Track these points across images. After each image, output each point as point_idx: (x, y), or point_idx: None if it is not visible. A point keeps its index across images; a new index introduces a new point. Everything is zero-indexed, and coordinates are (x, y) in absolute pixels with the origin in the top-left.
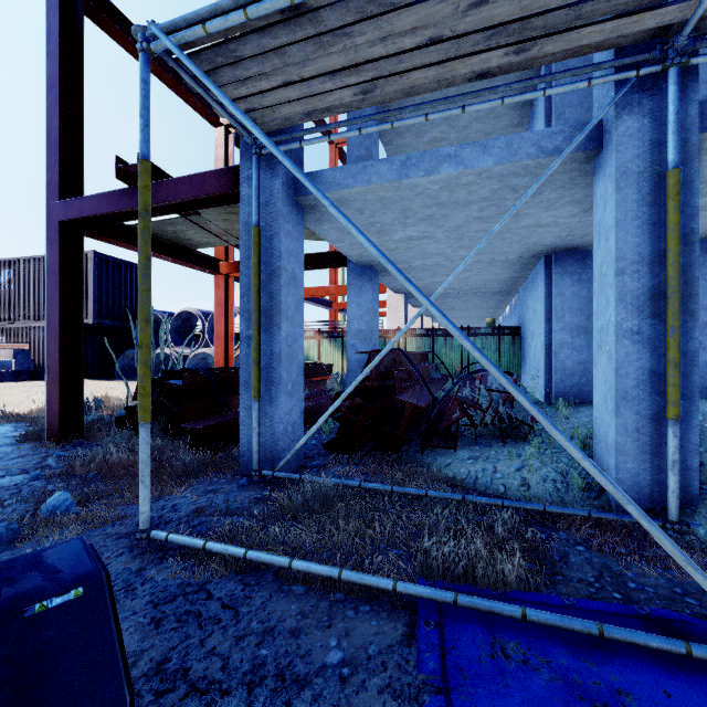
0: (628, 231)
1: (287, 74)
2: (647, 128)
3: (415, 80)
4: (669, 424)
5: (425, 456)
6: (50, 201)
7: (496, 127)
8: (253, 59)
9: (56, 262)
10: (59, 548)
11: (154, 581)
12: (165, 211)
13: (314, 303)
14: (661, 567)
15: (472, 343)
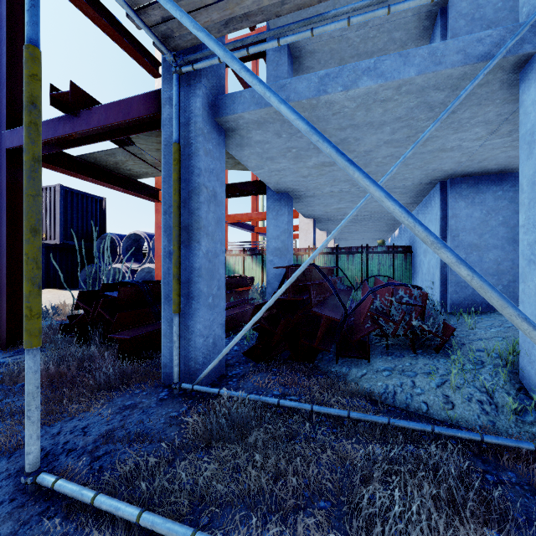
0: None
1: None
2: None
3: None
4: None
5: (340, 366)
6: None
7: None
8: None
9: (4, 186)
10: None
11: None
12: (99, 138)
13: (239, 227)
14: None
15: (455, 252)
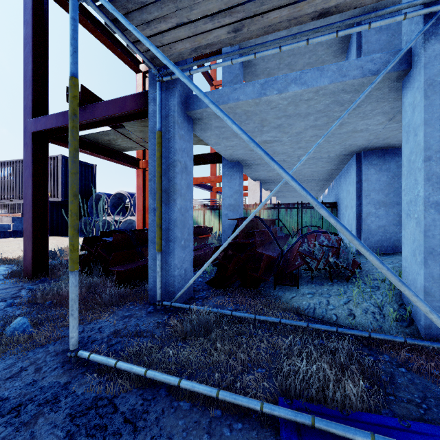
0: (434, 128)
1: (179, 17)
2: None
3: (273, 19)
4: None
5: (277, 291)
6: (26, 119)
7: None
8: (154, 4)
9: (30, 159)
10: None
11: (75, 394)
12: (100, 124)
13: (201, 187)
14: None
15: (328, 211)
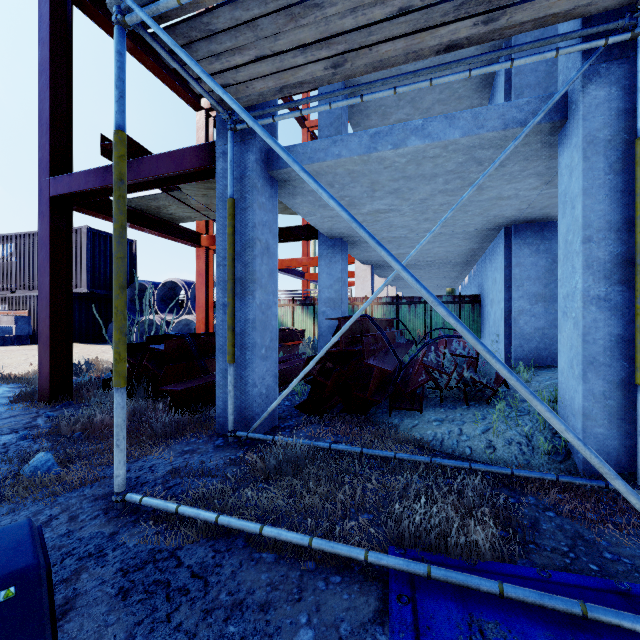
0: (595, 199)
1: (260, 48)
2: (615, 97)
3: (385, 52)
4: (639, 390)
5: (393, 418)
6: (41, 178)
7: (457, 109)
8: (226, 32)
9: (47, 234)
10: (0, 533)
11: (125, 546)
12: (147, 186)
13: (288, 273)
14: (634, 535)
15: (446, 308)
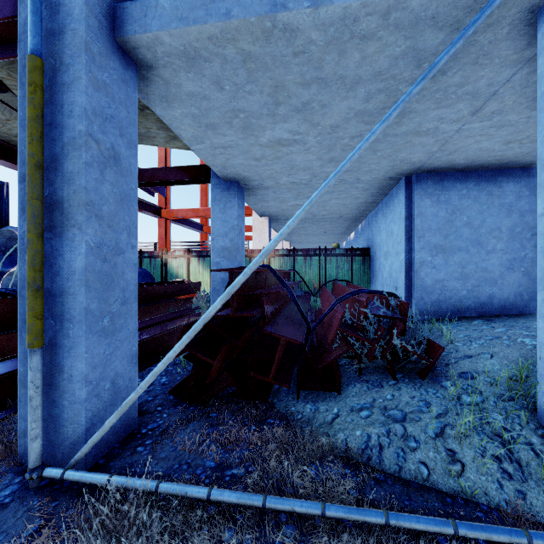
0: None
1: None
2: None
3: None
4: None
5: (303, 403)
6: None
7: None
8: None
9: None
10: None
11: None
12: None
13: (185, 225)
14: None
15: None
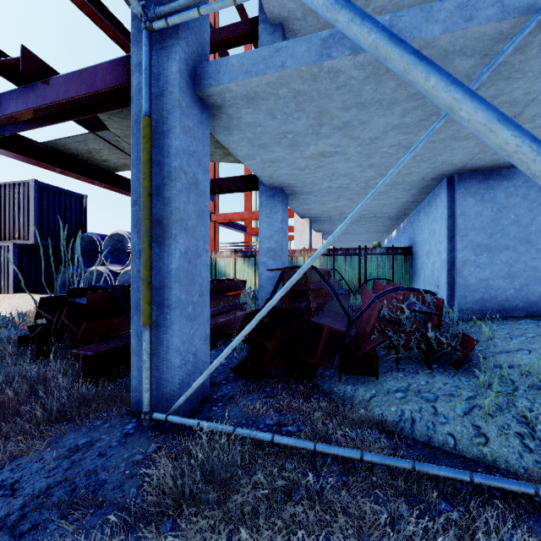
0: None
1: None
2: None
3: None
4: None
5: (344, 384)
6: None
7: None
8: None
9: None
10: None
11: None
12: (61, 117)
13: (230, 227)
14: None
15: None
